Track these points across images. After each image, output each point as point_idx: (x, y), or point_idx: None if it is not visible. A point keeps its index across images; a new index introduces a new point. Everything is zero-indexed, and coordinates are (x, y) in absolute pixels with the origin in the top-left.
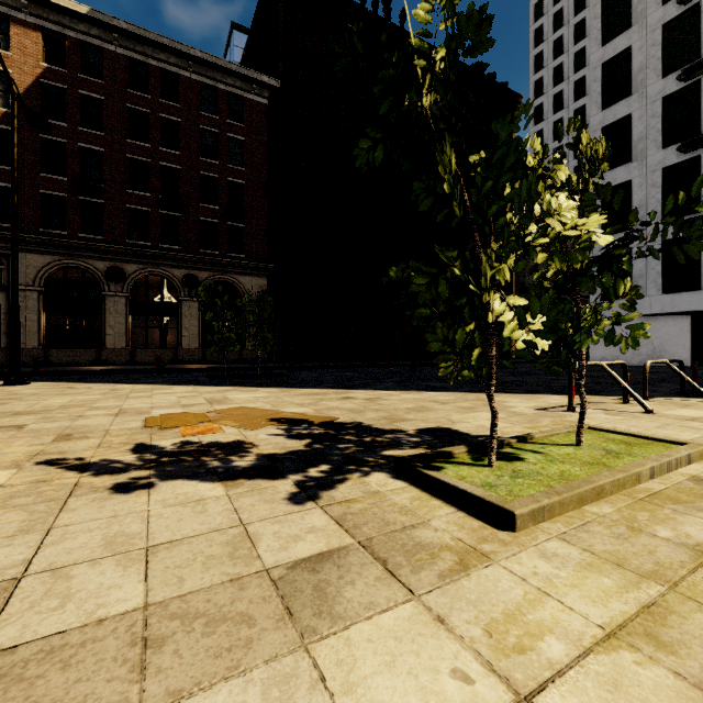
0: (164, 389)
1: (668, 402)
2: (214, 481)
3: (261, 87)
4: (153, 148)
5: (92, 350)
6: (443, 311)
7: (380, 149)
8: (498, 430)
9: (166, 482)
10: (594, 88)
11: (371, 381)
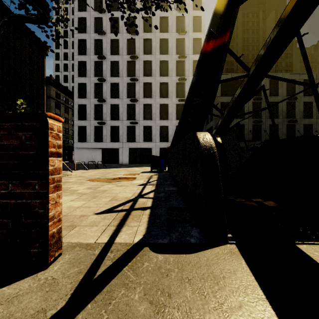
0: None
1: (79, 170)
2: None
3: None
4: None
5: None
6: None
7: None
8: None
9: None
10: (76, 68)
11: None
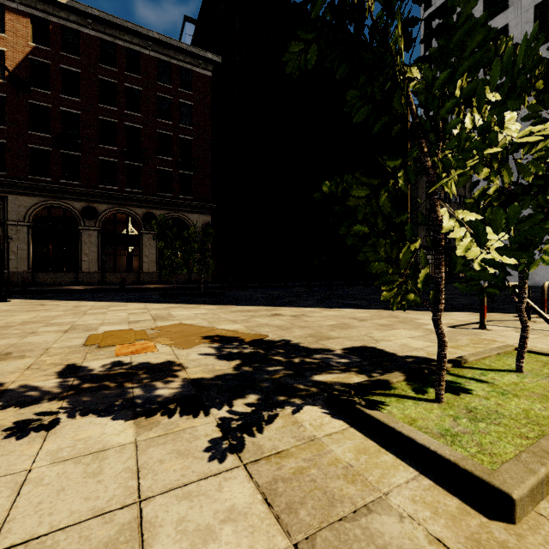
0: (119, 306)
1: None
2: (127, 419)
3: (206, 62)
4: (119, 111)
5: (71, 273)
6: (382, 228)
7: (313, 50)
8: (422, 349)
9: (72, 420)
10: None
11: (296, 299)
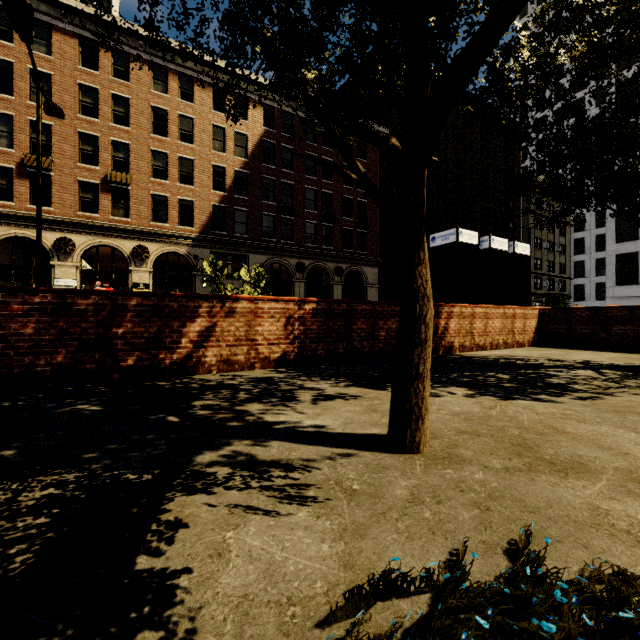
0: None
1: None
2: None
3: None
4: (318, 180)
5: None
6: None
7: None
8: None
9: None
10: None
11: None
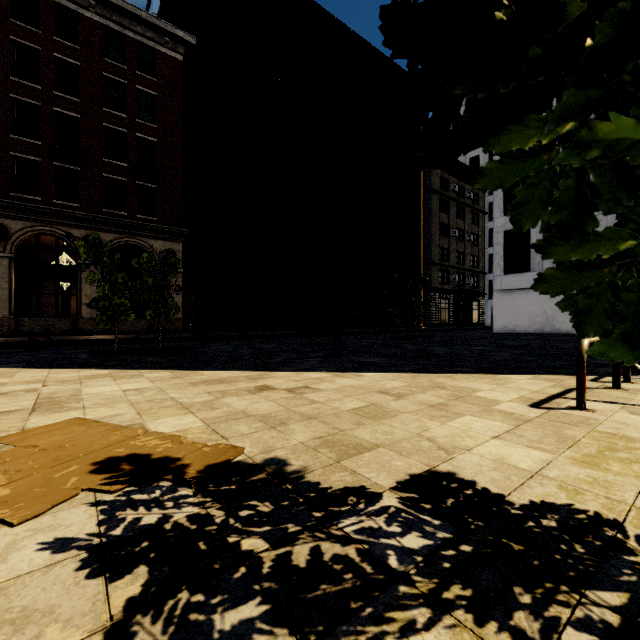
0: None
1: None
2: None
3: (176, 41)
4: (44, 91)
5: None
6: None
7: None
8: (543, 475)
9: None
10: None
11: (294, 356)
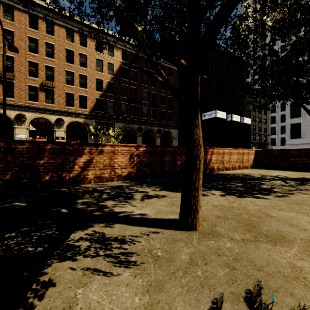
0: None
1: None
2: None
3: None
4: (148, 87)
5: None
6: None
7: None
8: None
9: None
10: None
11: None
